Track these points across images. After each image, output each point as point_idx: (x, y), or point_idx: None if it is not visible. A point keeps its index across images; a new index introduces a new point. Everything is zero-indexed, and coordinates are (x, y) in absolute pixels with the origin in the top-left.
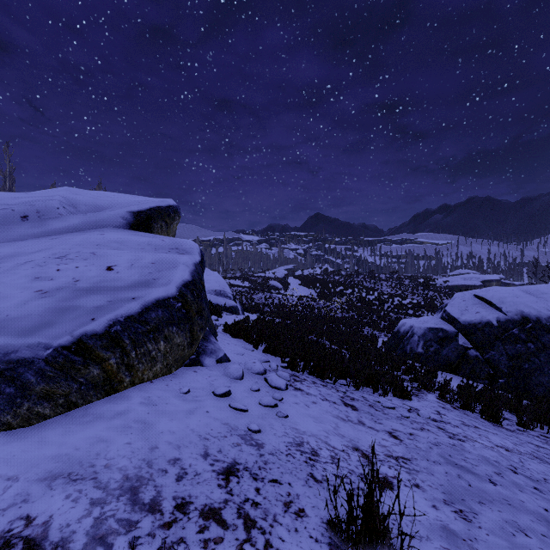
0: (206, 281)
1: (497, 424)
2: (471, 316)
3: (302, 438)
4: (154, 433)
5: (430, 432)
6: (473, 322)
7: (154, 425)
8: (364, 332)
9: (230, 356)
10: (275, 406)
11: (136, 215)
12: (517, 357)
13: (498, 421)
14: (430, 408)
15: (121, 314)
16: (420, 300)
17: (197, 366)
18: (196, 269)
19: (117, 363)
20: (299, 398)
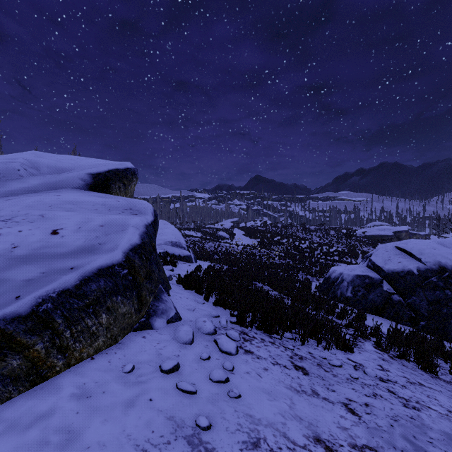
0: (164, 233)
1: (433, 374)
2: (394, 265)
3: (257, 432)
4: (77, 451)
5: (384, 399)
6: (396, 271)
7: (80, 435)
8: (299, 276)
9: (181, 313)
10: (226, 380)
11: (94, 176)
12: (436, 303)
13: (434, 371)
14: (373, 362)
15: (53, 289)
16: (344, 248)
17: (146, 330)
18: (146, 231)
19: (45, 348)
20: (250, 364)
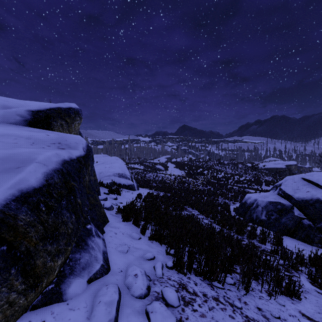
0: (113, 167)
1: None
2: (303, 194)
3: None
4: None
5: None
6: (305, 199)
7: None
8: (219, 200)
9: (112, 258)
10: None
11: (34, 113)
12: None
13: None
14: None
15: None
16: (251, 177)
17: (52, 304)
18: (61, 167)
19: None
20: None
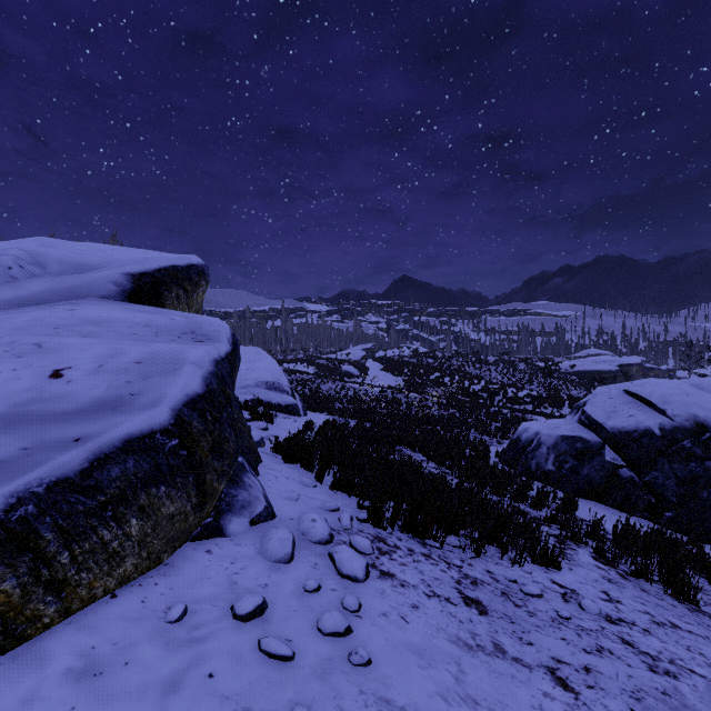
0: (254, 369)
1: (691, 604)
2: (622, 421)
3: None
4: None
5: (616, 658)
6: (625, 430)
7: None
8: (470, 437)
9: (276, 504)
10: (346, 631)
11: (136, 279)
12: (691, 482)
13: (693, 600)
14: (593, 586)
15: (40, 480)
16: (541, 391)
17: (214, 538)
18: (216, 370)
19: (22, 586)
20: (389, 598)
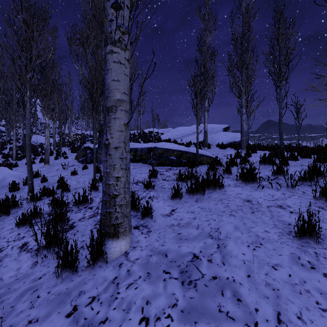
0: None
1: None
2: None
3: None
4: None
5: None
6: None
7: None
8: None
9: None
10: None
11: (224, 129)
12: None
13: None
14: None
15: None
16: None
17: None
18: None
19: None
20: None
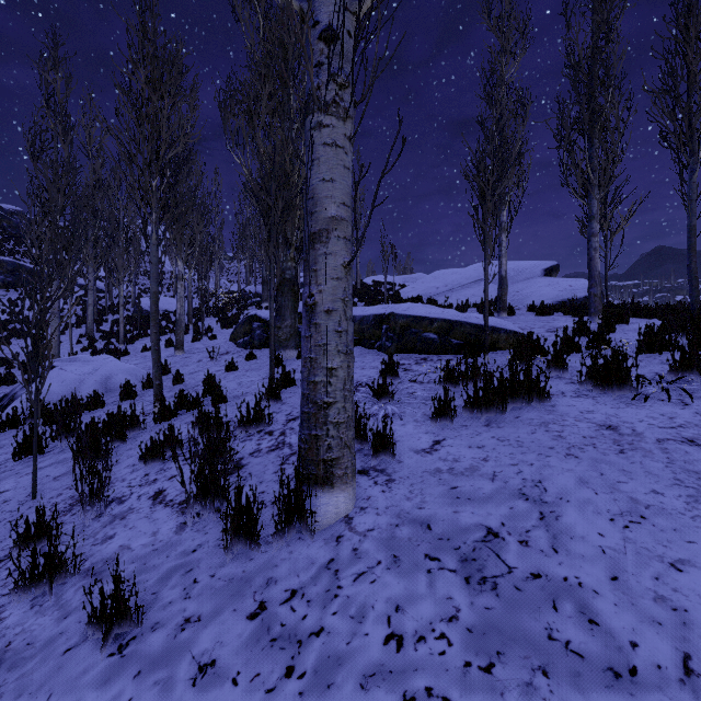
0: None
1: None
2: None
3: None
4: None
5: None
6: None
7: None
8: None
9: None
10: None
11: (545, 270)
12: None
13: None
14: None
15: None
16: None
17: None
18: None
19: None
20: None
